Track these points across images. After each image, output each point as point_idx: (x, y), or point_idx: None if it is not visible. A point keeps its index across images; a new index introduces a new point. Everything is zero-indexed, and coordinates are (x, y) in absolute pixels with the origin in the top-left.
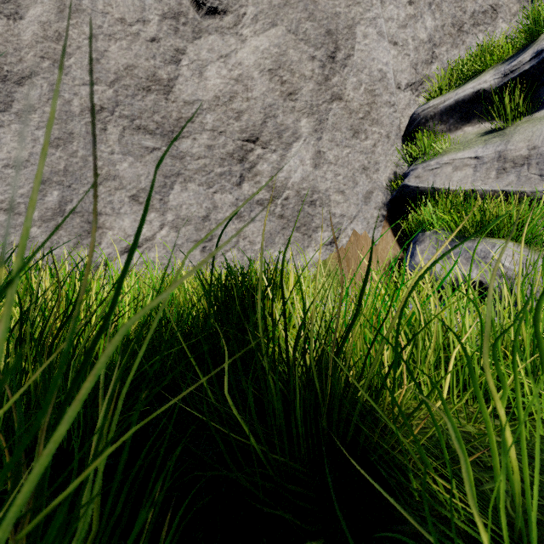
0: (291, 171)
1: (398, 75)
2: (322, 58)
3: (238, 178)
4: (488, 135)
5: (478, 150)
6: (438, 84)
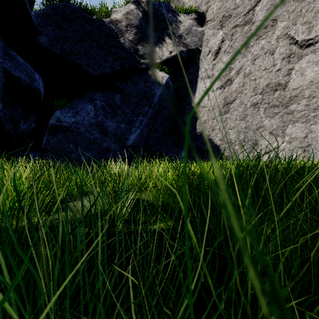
0: None
1: None
2: None
3: None
4: None
5: None
6: None
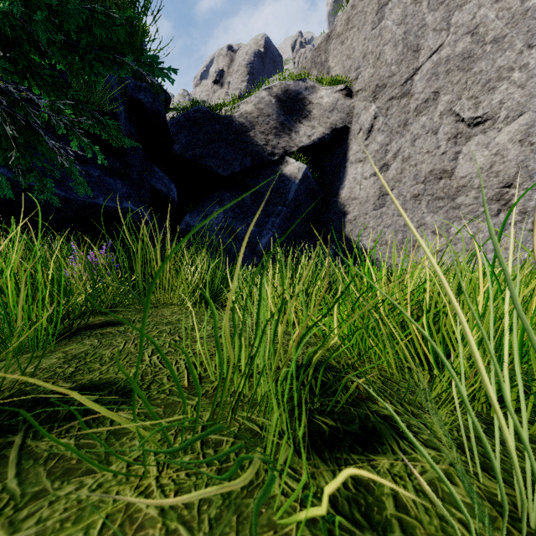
0: None
1: None
2: None
3: (495, 211)
4: None
5: None
6: None
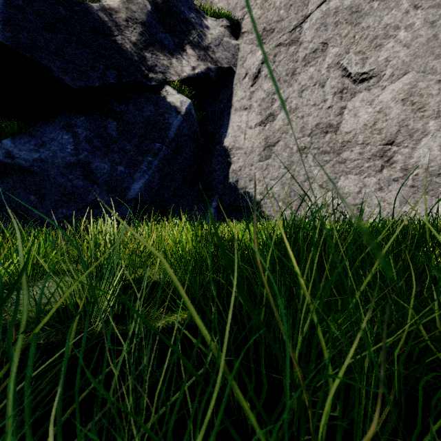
0: (420, 157)
1: None
2: None
3: (379, 167)
4: None
5: None
6: None
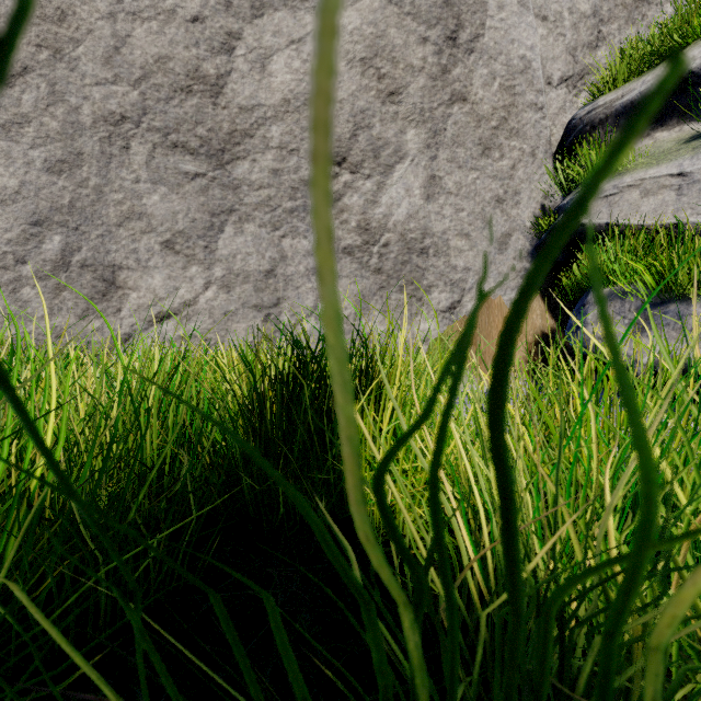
0: (392, 205)
1: (548, 64)
2: (438, 40)
3: None
4: (698, 140)
5: (684, 162)
6: (611, 72)
